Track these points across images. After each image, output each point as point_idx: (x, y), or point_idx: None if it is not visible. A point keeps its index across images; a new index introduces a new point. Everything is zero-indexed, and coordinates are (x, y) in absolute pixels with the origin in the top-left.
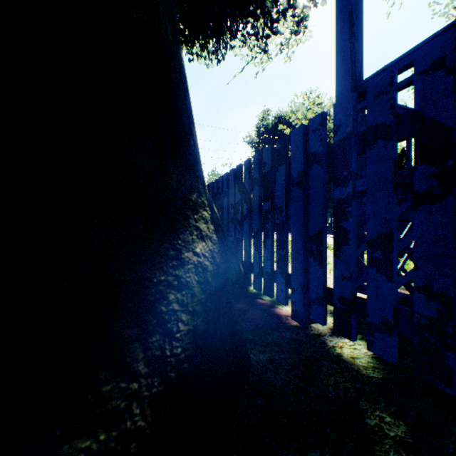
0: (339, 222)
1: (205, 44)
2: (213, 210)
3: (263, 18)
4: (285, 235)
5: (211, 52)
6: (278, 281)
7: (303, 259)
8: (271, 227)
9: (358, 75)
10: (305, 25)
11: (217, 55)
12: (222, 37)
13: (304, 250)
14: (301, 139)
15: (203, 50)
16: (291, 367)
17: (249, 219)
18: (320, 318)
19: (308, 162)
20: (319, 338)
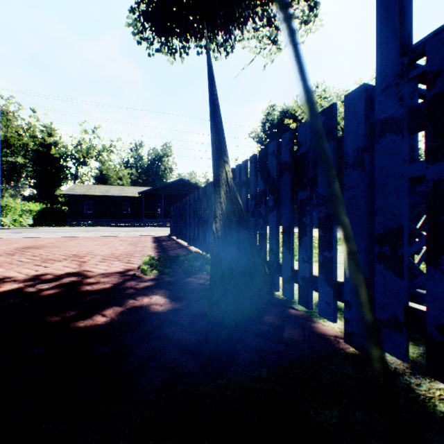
0: (439, 215)
1: (214, 36)
2: (237, 201)
3: (275, 4)
4: (333, 232)
5: (219, 44)
6: (322, 290)
7: (364, 265)
8: (310, 222)
9: (407, 39)
10: (316, 13)
11: (226, 47)
12: (233, 24)
13: (366, 253)
14: (361, 103)
15: (212, 42)
16: (383, 443)
17: (276, 212)
18: (399, 351)
19: (371, 134)
20: (398, 378)
